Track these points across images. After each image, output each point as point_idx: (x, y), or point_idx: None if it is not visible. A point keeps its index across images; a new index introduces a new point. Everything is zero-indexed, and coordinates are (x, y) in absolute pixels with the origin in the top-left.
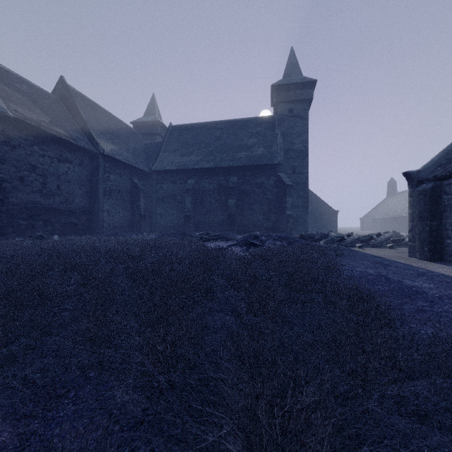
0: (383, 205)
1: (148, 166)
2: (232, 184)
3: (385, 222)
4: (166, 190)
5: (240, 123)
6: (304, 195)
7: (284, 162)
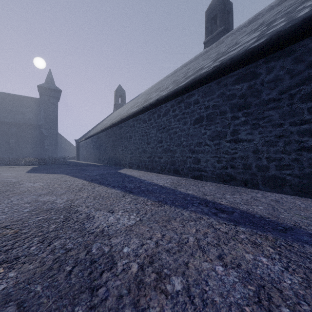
0: None
1: None
2: (12, 132)
3: None
4: None
5: (17, 97)
6: (56, 139)
7: (45, 123)
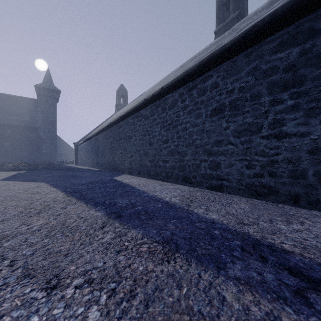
0: None
1: None
2: (7, 134)
3: None
4: None
5: (13, 98)
6: (55, 143)
7: (43, 126)
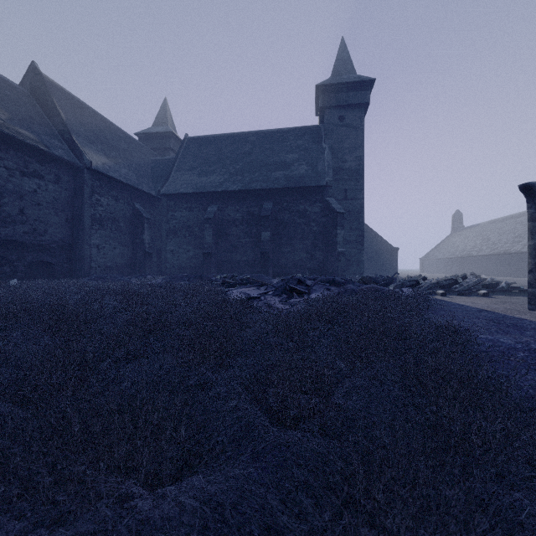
0: (448, 242)
1: (156, 188)
2: (265, 212)
3: (452, 262)
4: (179, 219)
5: (276, 134)
6: (359, 227)
7: (333, 185)
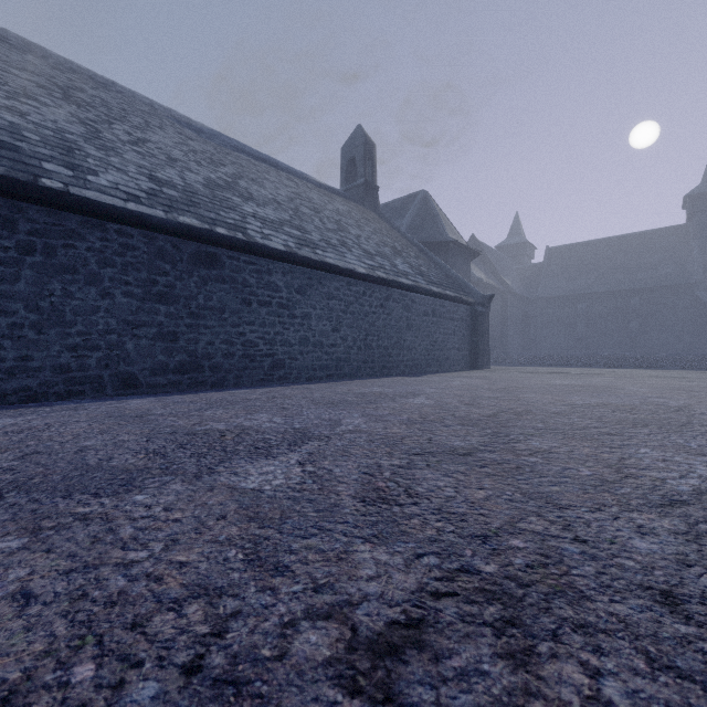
0: None
1: (529, 293)
2: (633, 307)
3: None
4: (551, 315)
5: (638, 237)
6: None
7: (703, 277)
